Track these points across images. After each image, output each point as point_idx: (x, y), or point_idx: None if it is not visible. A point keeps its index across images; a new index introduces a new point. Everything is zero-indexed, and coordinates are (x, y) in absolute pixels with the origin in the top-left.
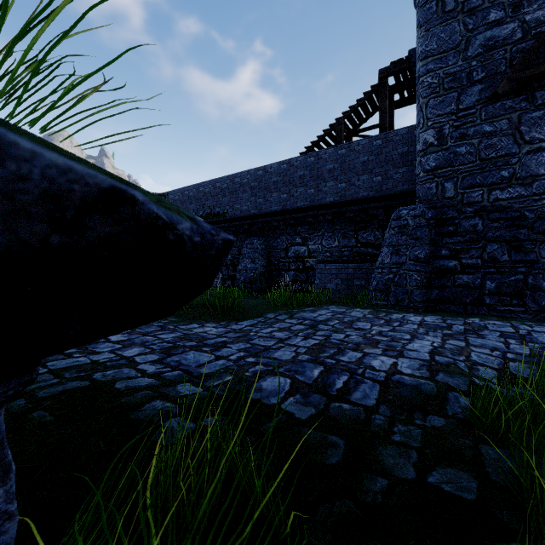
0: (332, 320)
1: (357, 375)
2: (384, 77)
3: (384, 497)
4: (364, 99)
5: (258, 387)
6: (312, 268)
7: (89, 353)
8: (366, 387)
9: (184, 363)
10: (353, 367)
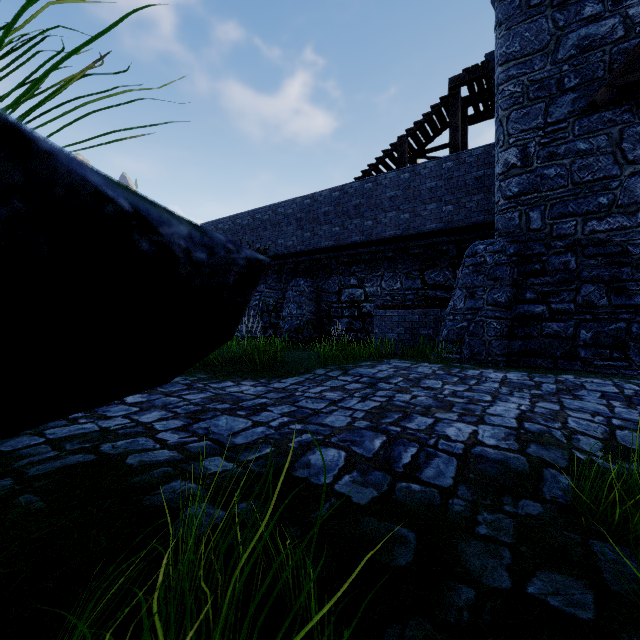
0: (395, 377)
1: (428, 447)
2: (455, 86)
3: (472, 615)
4: (431, 113)
5: (305, 461)
6: (369, 315)
7: (99, 418)
8: (440, 462)
9: (214, 430)
10: (423, 436)
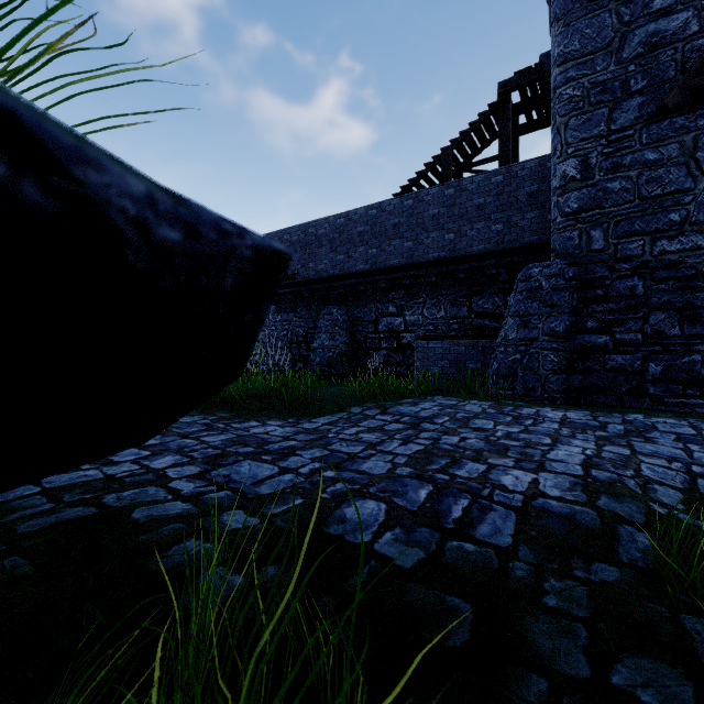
0: (440, 417)
1: (482, 499)
2: (506, 91)
3: None
4: (478, 122)
5: (340, 515)
6: (409, 346)
7: (104, 464)
8: (496, 516)
9: (235, 478)
10: (476, 486)
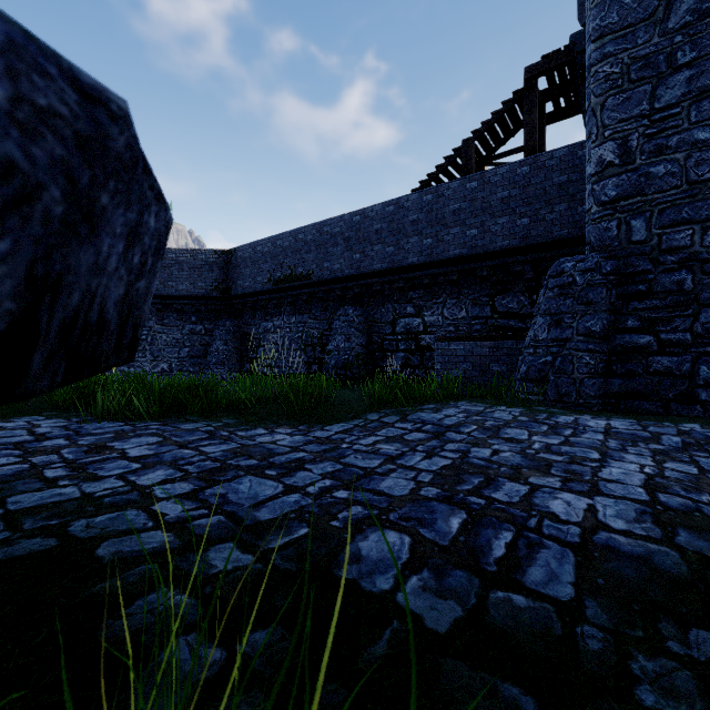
0: (467, 425)
1: (528, 532)
2: (532, 77)
3: None
4: (502, 111)
5: (353, 552)
6: (428, 348)
7: (85, 479)
8: (550, 556)
9: (232, 499)
10: (519, 514)
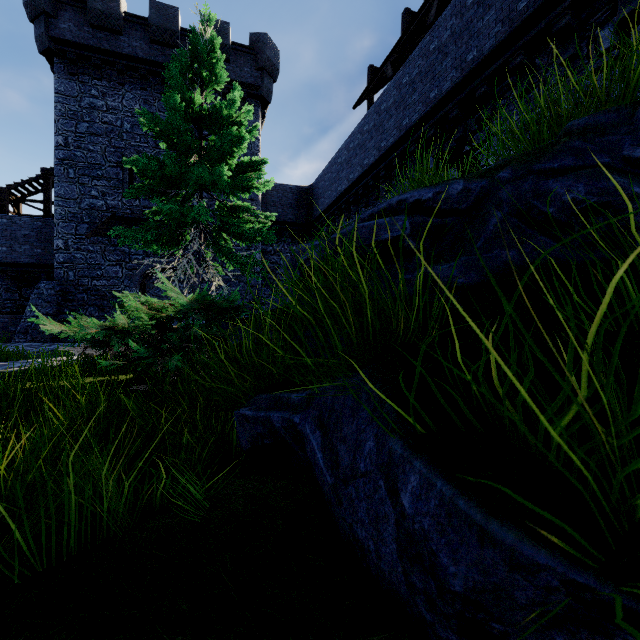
0: None
1: None
2: (47, 174)
3: None
4: (29, 181)
5: None
6: None
7: None
8: None
9: None
10: None
